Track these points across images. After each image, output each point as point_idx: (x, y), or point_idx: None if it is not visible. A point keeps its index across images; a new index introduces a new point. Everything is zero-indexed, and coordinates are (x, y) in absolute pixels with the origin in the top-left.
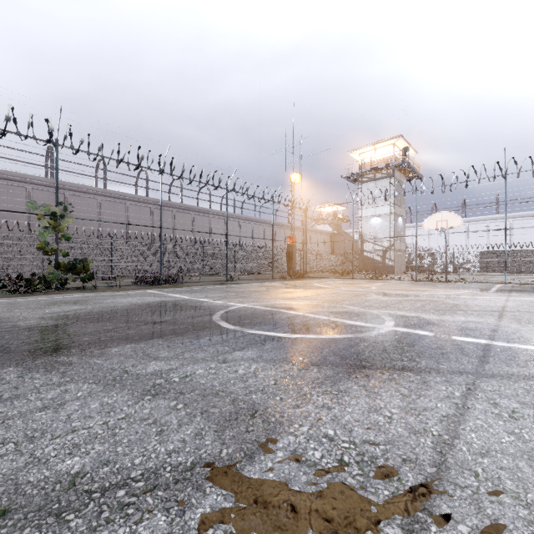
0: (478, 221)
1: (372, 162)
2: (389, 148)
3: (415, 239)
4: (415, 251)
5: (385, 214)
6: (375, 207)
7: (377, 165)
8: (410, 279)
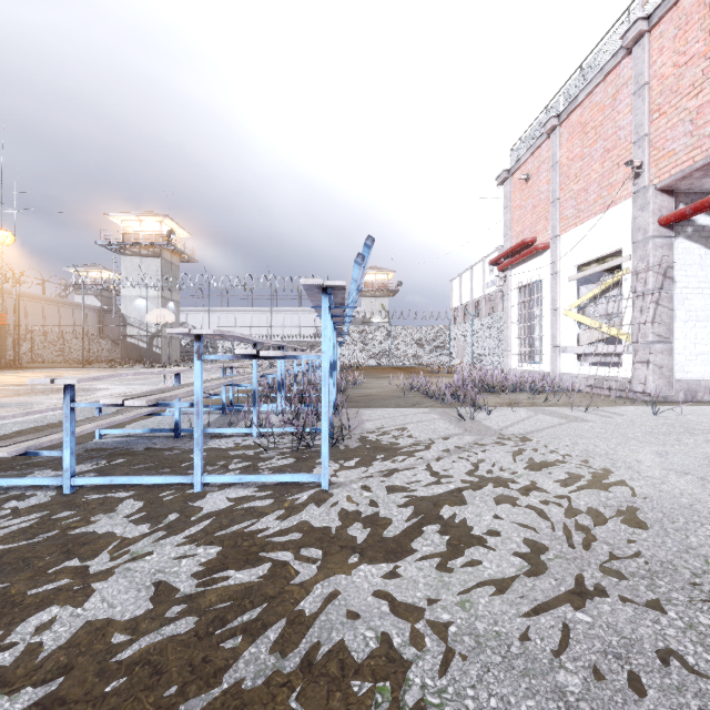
0: (260, 312)
1: (138, 234)
2: (158, 224)
3: (147, 329)
4: (147, 341)
5: (153, 297)
6: (141, 287)
7: (143, 240)
8: (142, 367)
